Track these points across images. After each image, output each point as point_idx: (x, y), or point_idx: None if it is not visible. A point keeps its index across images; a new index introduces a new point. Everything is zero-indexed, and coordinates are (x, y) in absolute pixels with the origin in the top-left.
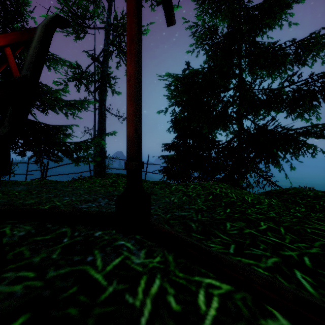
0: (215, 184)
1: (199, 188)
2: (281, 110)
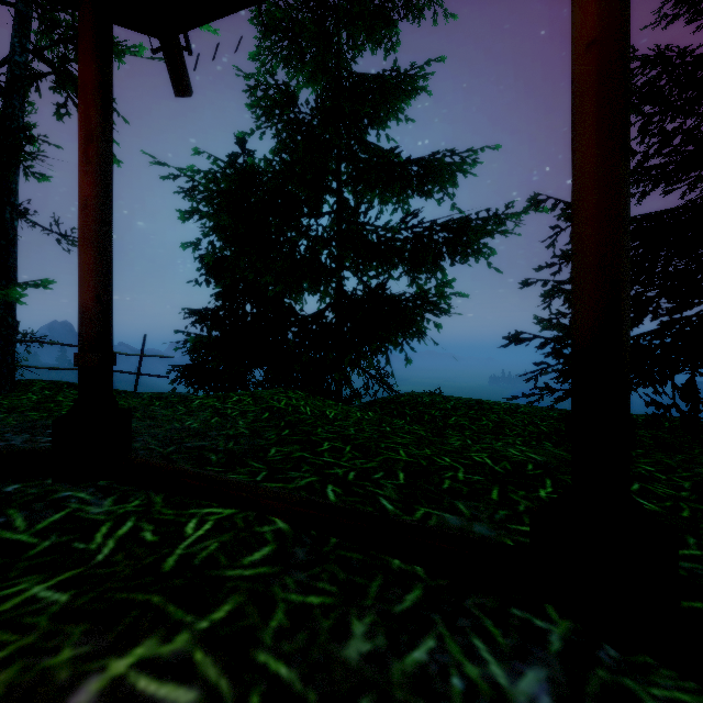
0: (281, 392)
1: (250, 400)
2: (396, 266)
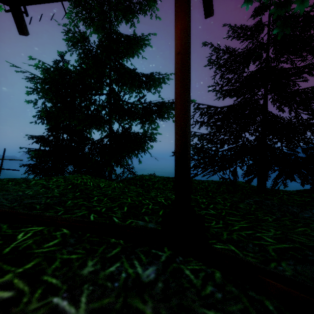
0: (79, 176)
1: (62, 180)
2: (135, 120)
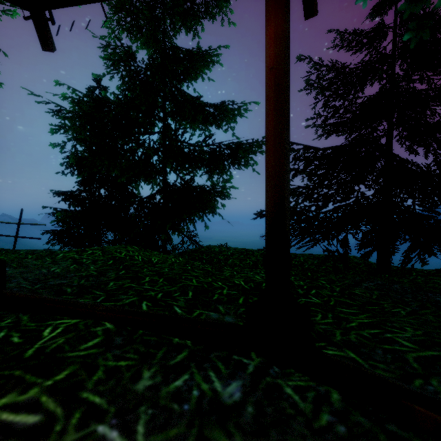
0: (122, 247)
1: (100, 253)
2: (199, 168)
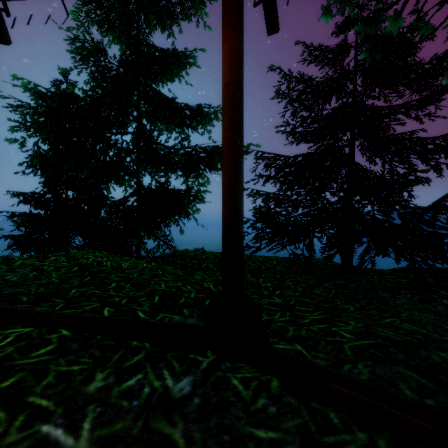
0: (90, 252)
1: (64, 259)
2: (175, 171)
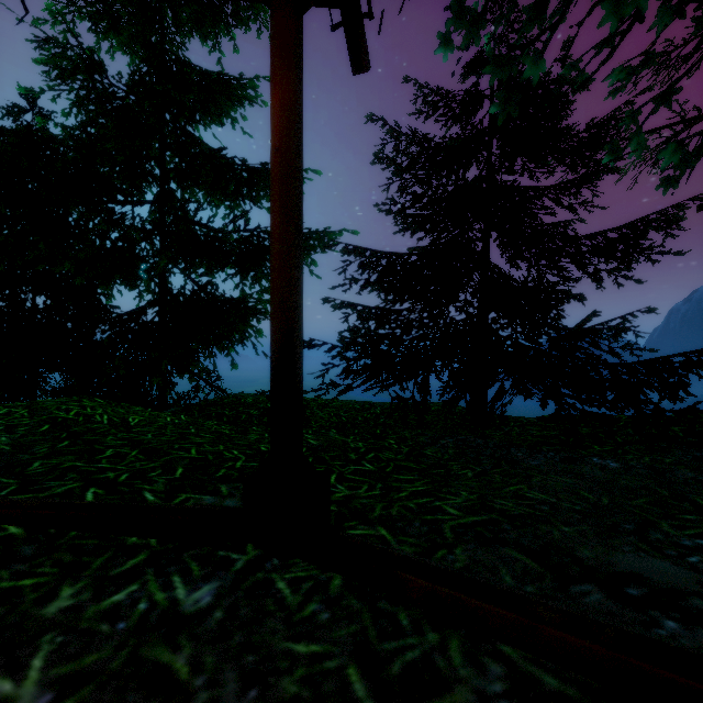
0: (73, 400)
1: (24, 413)
2: (223, 268)
